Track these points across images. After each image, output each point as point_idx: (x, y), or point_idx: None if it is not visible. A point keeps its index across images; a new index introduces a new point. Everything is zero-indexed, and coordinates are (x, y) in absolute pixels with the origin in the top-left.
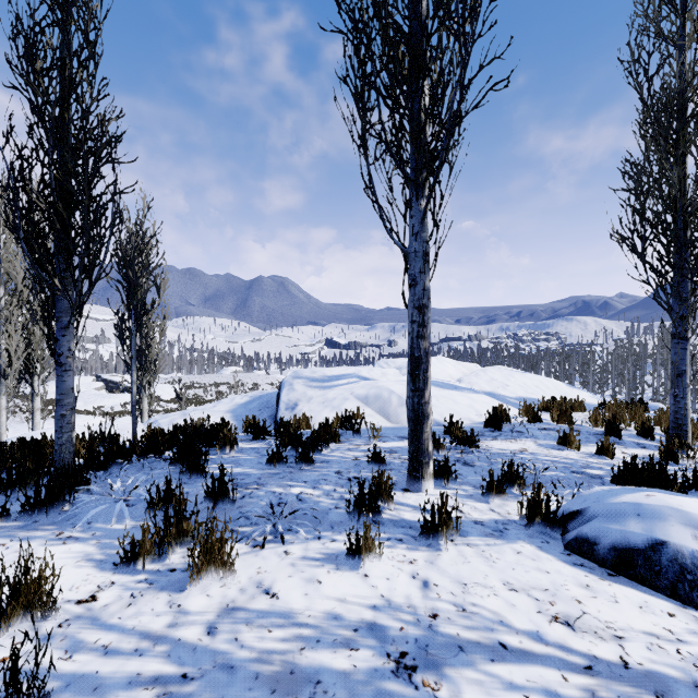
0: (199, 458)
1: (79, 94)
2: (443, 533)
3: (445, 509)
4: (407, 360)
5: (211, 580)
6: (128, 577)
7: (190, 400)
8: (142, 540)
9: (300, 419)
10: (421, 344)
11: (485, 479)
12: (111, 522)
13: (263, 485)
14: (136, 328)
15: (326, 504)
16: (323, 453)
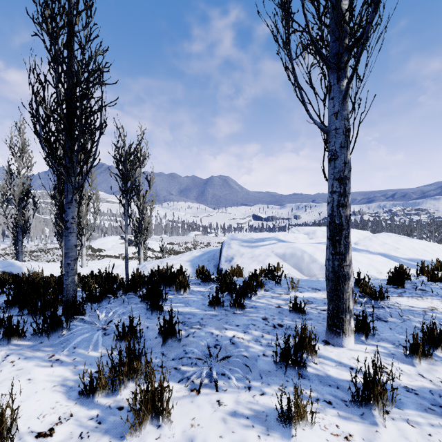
0: (158, 299)
1: (74, 32)
2: (378, 405)
3: (379, 379)
4: (313, 228)
5: (148, 428)
6: (84, 410)
7: (170, 251)
8: (98, 377)
9: (235, 269)
10: (341, 212)
11: (409, 340)
12: (89, 349)
13: (204, 326)
14: (128, 205)
15: (255, 350)
16: (252, 299)
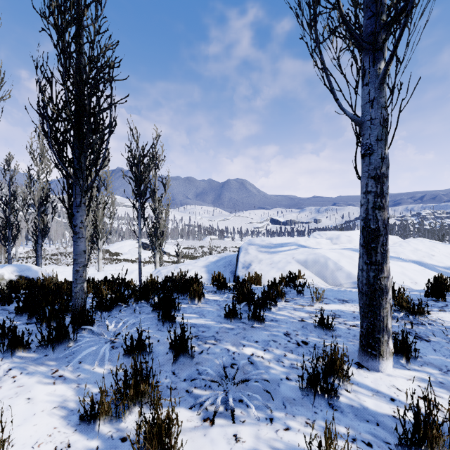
0: (170, 310)
1: (81, 25)
2: None
3: (433, 420)
4: (336, 232)
5: None
6: (83, 440)
7: (186, 256)
8: (100, 401)
9: (253, 276)
10: (378, 215)
11: None
12: (95, 364)
13: (219, 341)
14: (141, 209)
15: (277, 372)
16: (271, 310)
